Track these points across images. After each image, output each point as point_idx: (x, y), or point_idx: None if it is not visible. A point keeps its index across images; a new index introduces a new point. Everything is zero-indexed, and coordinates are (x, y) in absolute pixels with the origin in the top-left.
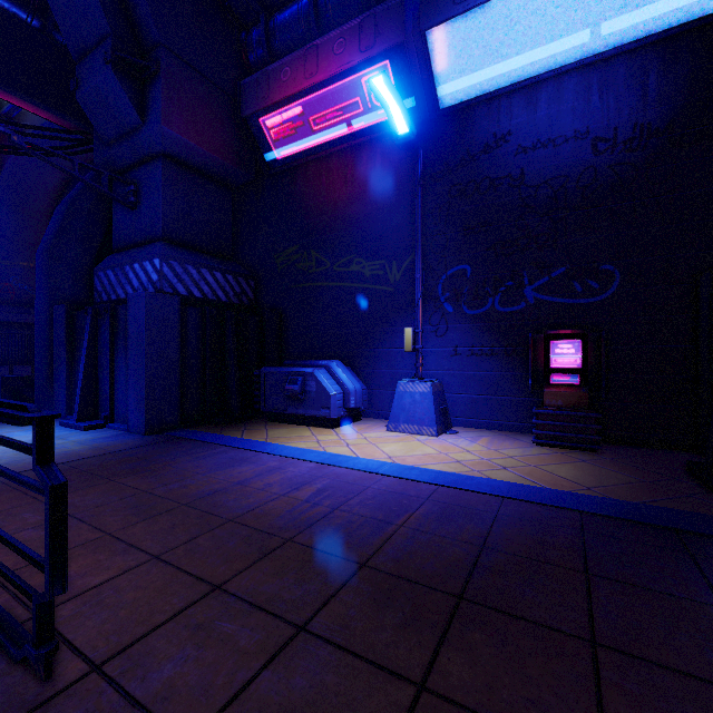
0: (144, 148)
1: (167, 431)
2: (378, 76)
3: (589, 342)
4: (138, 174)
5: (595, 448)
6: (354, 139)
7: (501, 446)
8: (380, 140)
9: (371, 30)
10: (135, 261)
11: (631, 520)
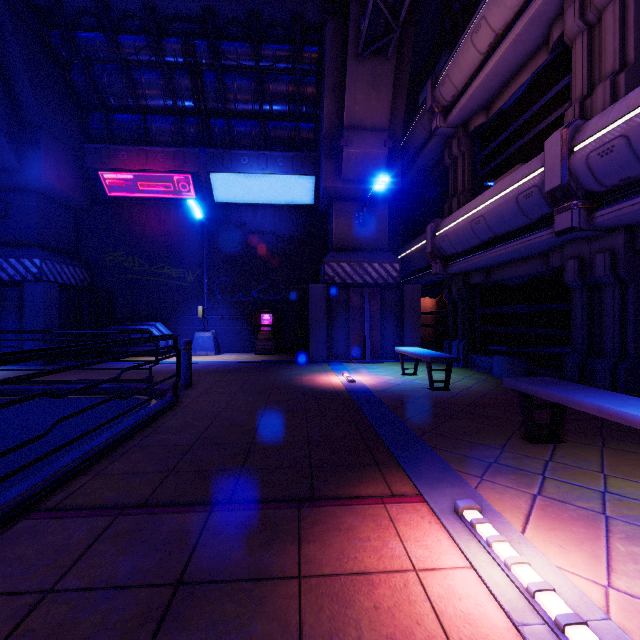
0: (18, 183)
1: (56, 363)
2: (191, 200)
3: (274, 315)
4: (7, 196)
5: (274, 353)
6: (166, 201)
7: (242, 355)
8: (182, 206)
9: (181, 158)
10: (11, 257)
11: (272, 362)
